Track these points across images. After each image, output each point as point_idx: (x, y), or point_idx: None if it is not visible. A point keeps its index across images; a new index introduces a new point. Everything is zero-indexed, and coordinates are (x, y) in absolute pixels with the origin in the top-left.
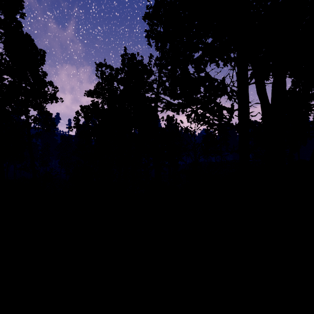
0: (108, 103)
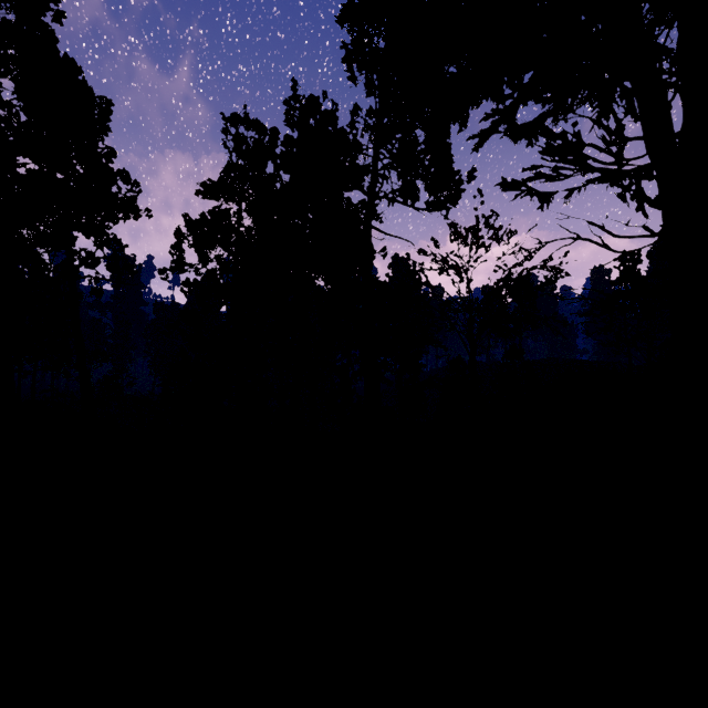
0: (252, 213)
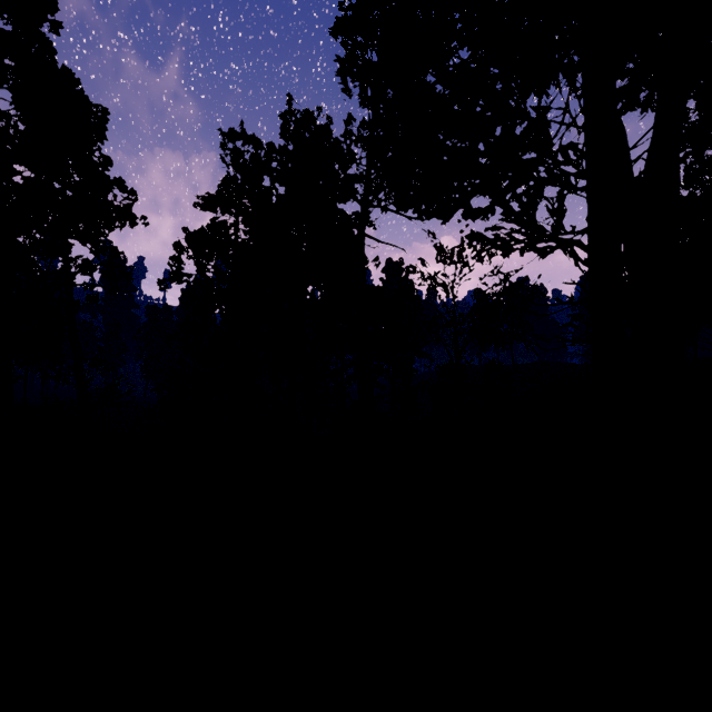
0: (249, 225)
